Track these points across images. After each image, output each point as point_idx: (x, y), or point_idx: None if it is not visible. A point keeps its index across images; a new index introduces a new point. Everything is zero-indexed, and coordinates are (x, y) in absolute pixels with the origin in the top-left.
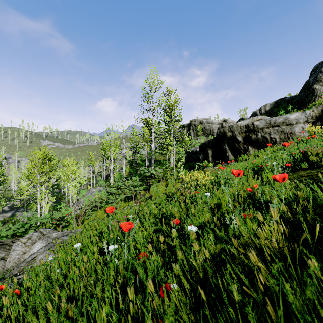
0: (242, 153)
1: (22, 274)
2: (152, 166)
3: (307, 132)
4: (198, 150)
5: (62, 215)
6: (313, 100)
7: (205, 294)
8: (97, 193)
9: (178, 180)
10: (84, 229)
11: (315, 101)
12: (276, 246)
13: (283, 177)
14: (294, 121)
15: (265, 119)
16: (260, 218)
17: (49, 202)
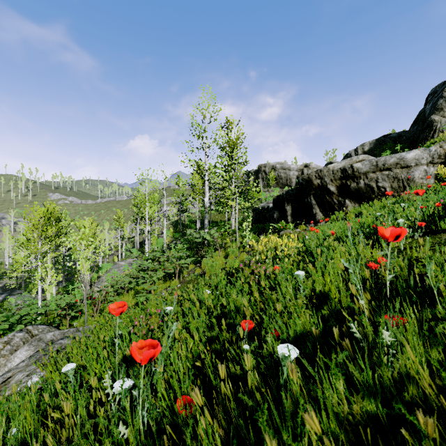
0: (336, 210)
1: None
2: (205, 228)
3: (432, 179)
4: (270, 205)
5: (71, 301)
6: (430, 136)
7: None
8: (126, 267)
9: (244, 249)
10: (97, 327)
11: (434, 138)
12: None
13: None
14: (413, 162)
15: (370, 160)
16: None
17: (53, 281)
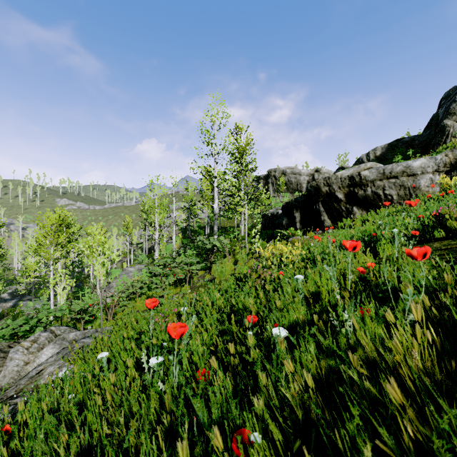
0: (344, 217)
1: (22, 396)
2: (215, 235)
3: (438, 187)
4: (280, 212)
5: (85, 305)
6: (443, 141)
7: (306, 446)
8: (135, 273)
9: (252, 255)
10: (115, 327)
11: (446, 143)
12: (420, 365)
13: (424, 252)
14: (419, 170)
15: (377, 168)
16: (390, 318)
17: (66, 286)
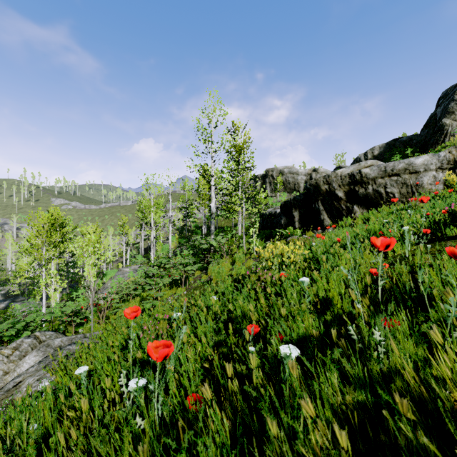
0: (344, 215)
1: None
2: (212, 234)
3: (441, 184)
4: (278, 211)
5: (76, 308)
6: (441, 140)
7: None
8: (131, 274)
9: (250, 255)
10: (104, 333)
11: (445, 142)
12: None
13: None
14: (422, 167)
15: (379, 165)
16: (437, 337)
17: (58, 288)
